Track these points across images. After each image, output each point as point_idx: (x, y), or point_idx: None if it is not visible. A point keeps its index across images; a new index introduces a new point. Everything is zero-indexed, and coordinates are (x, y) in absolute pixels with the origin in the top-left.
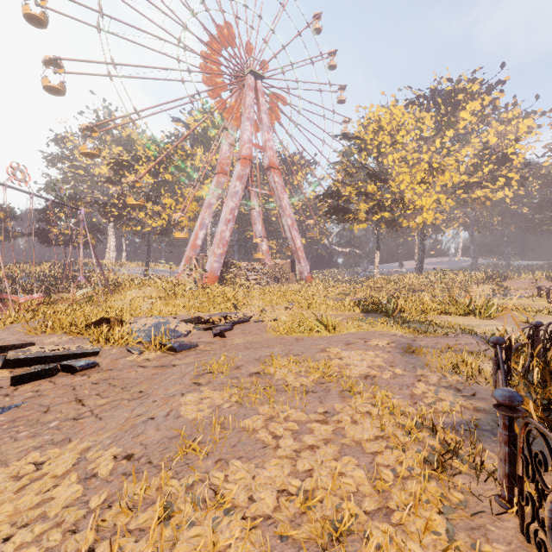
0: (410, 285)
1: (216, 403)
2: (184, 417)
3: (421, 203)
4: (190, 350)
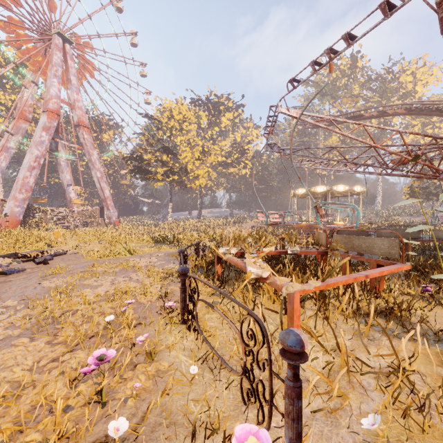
0: (192, 227)
1: (64, 281)
2: (47, 287)
3: (198, 173)
4: (19, 273)
